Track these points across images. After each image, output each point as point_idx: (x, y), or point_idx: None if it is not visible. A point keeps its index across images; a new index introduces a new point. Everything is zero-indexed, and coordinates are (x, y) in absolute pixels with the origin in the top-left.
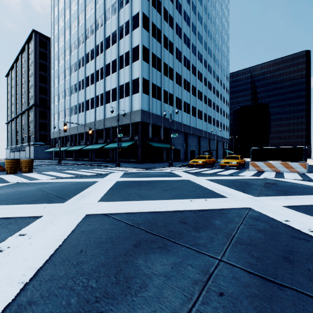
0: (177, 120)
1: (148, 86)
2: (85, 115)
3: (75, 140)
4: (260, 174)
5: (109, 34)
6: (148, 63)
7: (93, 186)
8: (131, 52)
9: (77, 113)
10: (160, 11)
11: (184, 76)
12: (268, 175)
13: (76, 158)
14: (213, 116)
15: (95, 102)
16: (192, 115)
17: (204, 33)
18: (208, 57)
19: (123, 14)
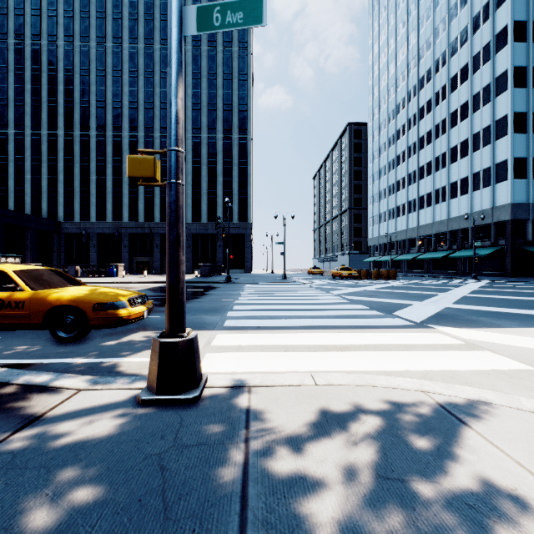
0: None
1: (526, 165)
2: (418, 216)
3: (402, 247)
4: None
5: (455, 108)
6: (525, 132)
7: (465, 286)
8: (493, 126)
9: (405, 214)
10: None
11: None
12: None
13: (403, 270)
14: None
15: (433, 199)
16: None
17: None
18: None
19: (479, 78)
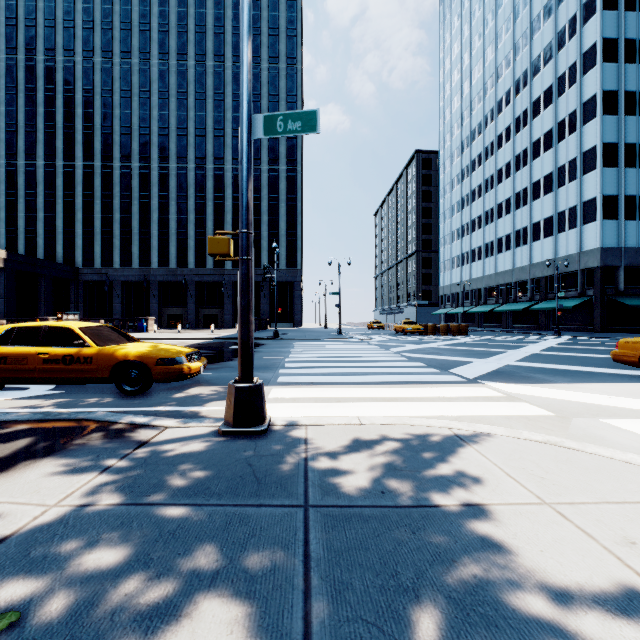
0: None
1: (617, 204)
2: (496, 261)
3: (478, 298)
4: None
5: (538, 137)
6: (616, 166)
7: (541, 342)
8: (580, 158)
9: (481, 258)
10: None
11: None
12: None
13: (479, 324)
14: None
15: (512, 241)
16: None
17: None
18: None
19: (564, 103)
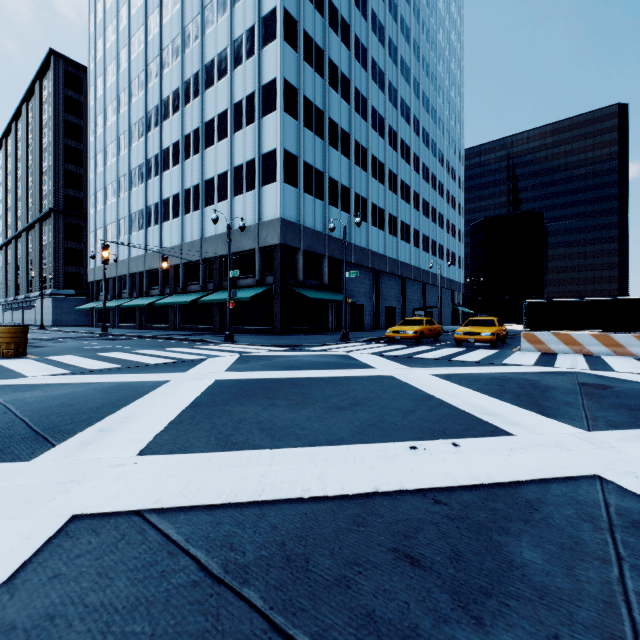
0: (357, 242)
1: (297, 168)
2: (162, 232)
3: (139, 285)
4: (552, 361)
5: (212, 58)
6: (296, 118)
7: (150, 395)
8: (260, 93)
9: (143, 228)
10: (321, 7)
11: (373, 150)
12: (571, 363)
13: (141, 324)
14: (432, 235)
15: (181, 204)
16: (389, 232)
17: (414, 61)
18: (421, 113)
19: (242, 14)
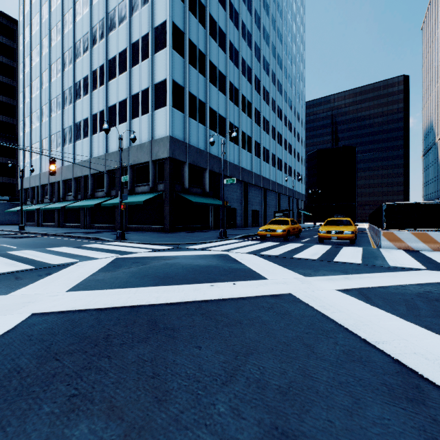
0: (231, 160)
1: (183, 97)
2: (75, 149)
3: (57, 192)
4: (434, 262)
5: (114, 7)
6: (182, 56)
7: None
8: (153, 34)
9: (60, 146)
10: None
11: (243, 91)
12: None
13: (59, 223)
14: (284, 159)
15: (90, 126)
16: (255, 154)
17: (272, 30)
18: (277, 69)
19: None
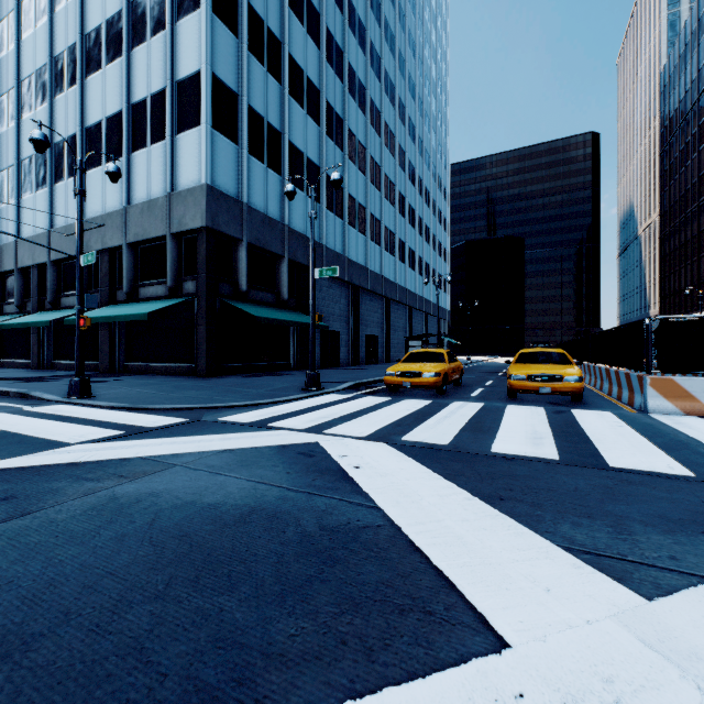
0: (331, 244)
1: (237, 112)
2: (20, 212)
3: None
4: None
5: None
6: (235, 33)
7: None
8: None
9: None
10: None
11: (351, 124)
12: None
13: None
14: (419, 250)
15: (49, 166)
16: (371, 238)
17: (400, 30)
18: (407, 99)
19: None
